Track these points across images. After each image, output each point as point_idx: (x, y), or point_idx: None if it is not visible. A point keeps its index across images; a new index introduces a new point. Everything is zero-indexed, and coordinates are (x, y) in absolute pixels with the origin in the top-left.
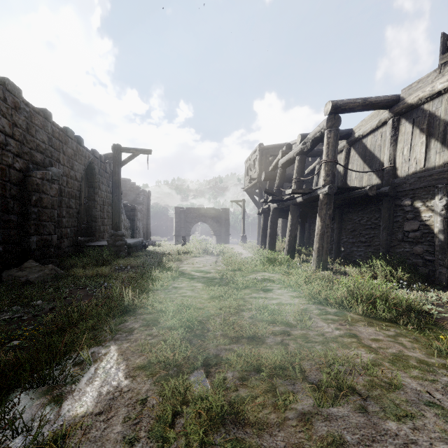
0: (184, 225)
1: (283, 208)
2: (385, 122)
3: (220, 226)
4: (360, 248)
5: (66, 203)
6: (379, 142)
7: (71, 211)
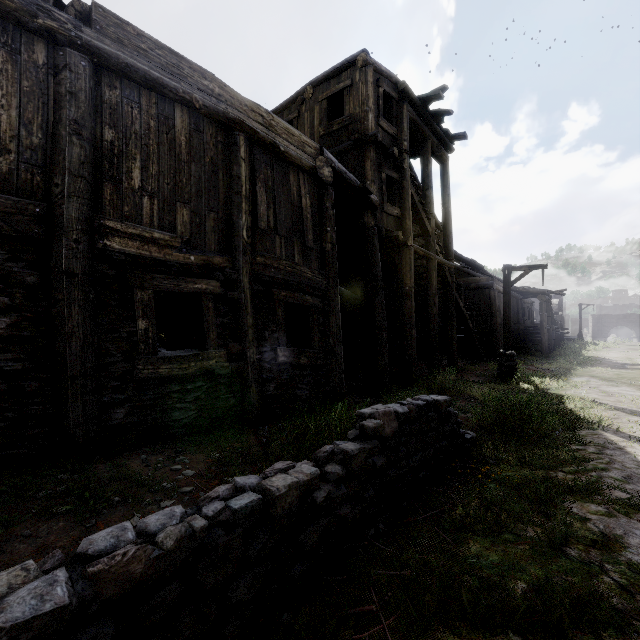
0: (600, 329)
1: None
2: None
3: None
4: None
5: None
6: None
7: None
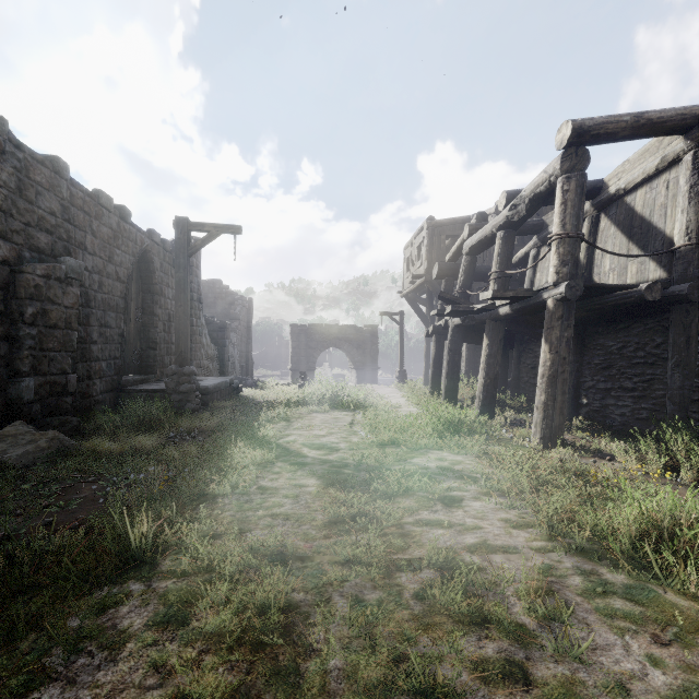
0: (305, 353)
1: (472, 326)
2: (675, 161)
3: (364, 354)
4: (623, 401)
5: (100, 319)
6: (661, 199)
7: (108, 332)
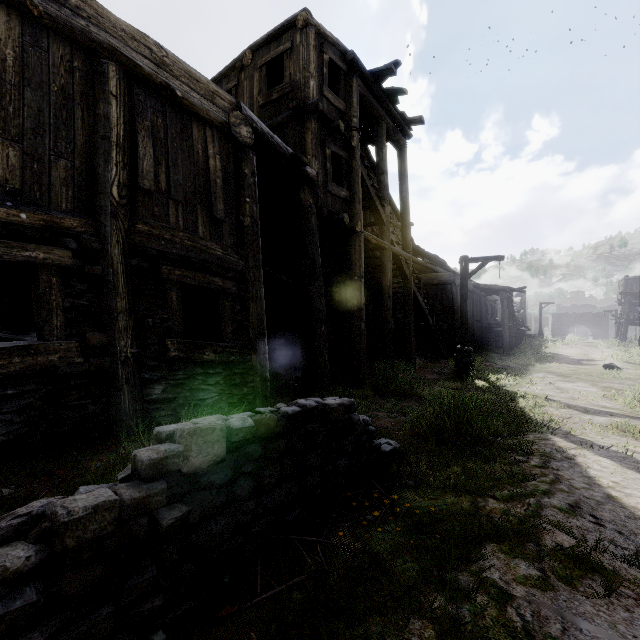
0: (559, 327)
1: None
2: None
3: (598, 328)
4: None
5: None
6: None
7: None
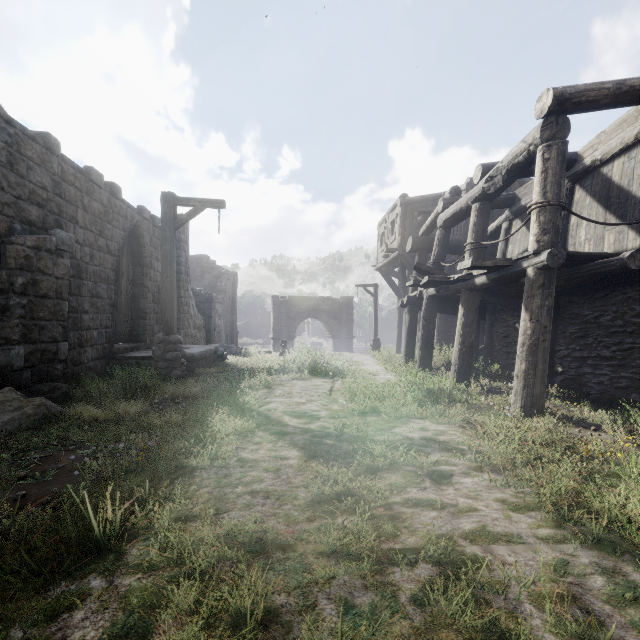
0: (286, 323)
1: (445, 297)
2: None
3: (340, 324)
4: (601, 370)
5: (91, 289)
6: None
7: (99, 302)
